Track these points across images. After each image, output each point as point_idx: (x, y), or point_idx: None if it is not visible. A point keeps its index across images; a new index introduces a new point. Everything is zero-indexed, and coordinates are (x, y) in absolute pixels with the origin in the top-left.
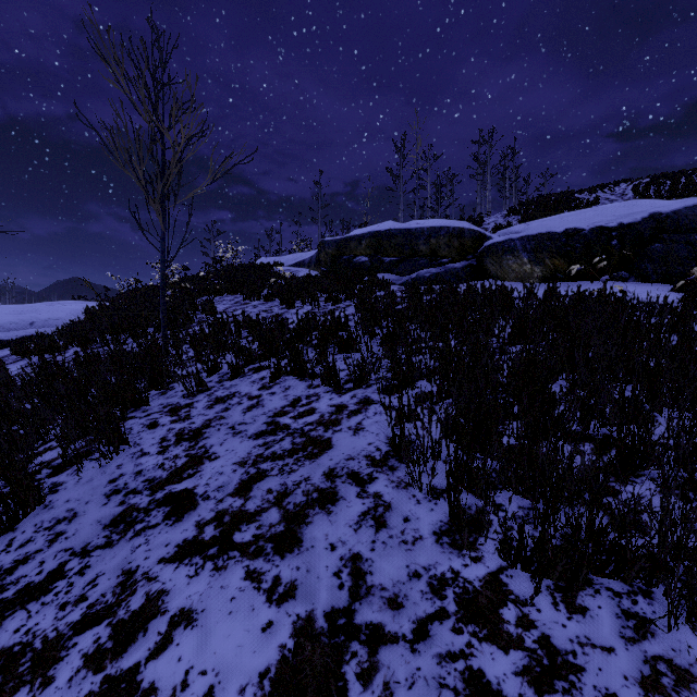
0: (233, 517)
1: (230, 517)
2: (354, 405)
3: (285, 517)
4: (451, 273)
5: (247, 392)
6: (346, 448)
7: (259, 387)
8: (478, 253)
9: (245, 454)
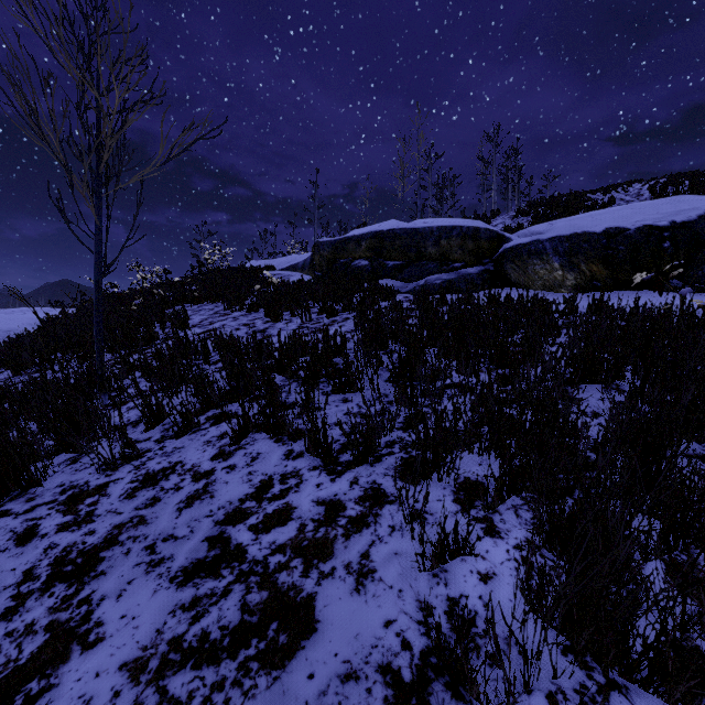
0: None
1: None
2: (355, 504)
3: None
4: (465, 280)
5: (194, 464)
6: (342, 634)
7: (214, 453)
8: (496, 256)
9: (151, 635)
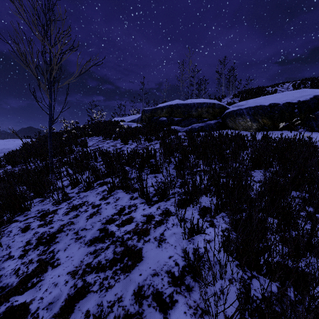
0: None
1: None
2: (158, 216)
3: None
4: (209, 126)
5: (92, 202)
6: (152, 261)
7: (100, 197)
8: (222, 116)
9: (78, 262)
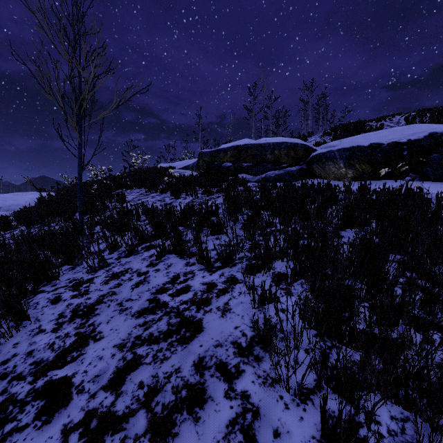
0: (100, 422)
1: (97, 422)
2: (222, 284)
3: (152, 425)
4: (289, 174)
5: (138, 269)
6: (215, 332)
7: (148, 264)
8: (307, 160)
9: (126, 335)
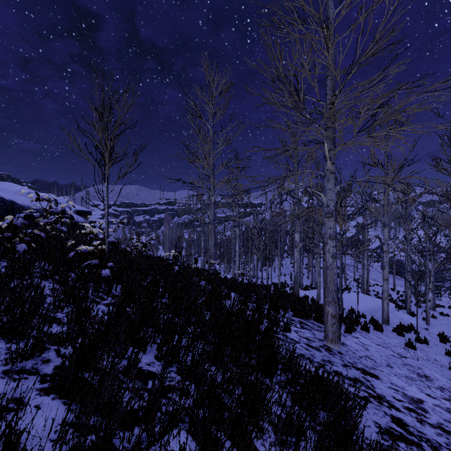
0: None
1: None
2: None
3: None
4: None
5: None
6: None
7: None
8: None
9: None
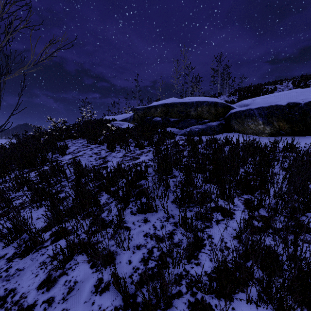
0: None
1: None
2: None
3: None
4: (210, 129)
5: (23, 293)
6: None
7: (42, 279)
8: (226, 116)
9: None
